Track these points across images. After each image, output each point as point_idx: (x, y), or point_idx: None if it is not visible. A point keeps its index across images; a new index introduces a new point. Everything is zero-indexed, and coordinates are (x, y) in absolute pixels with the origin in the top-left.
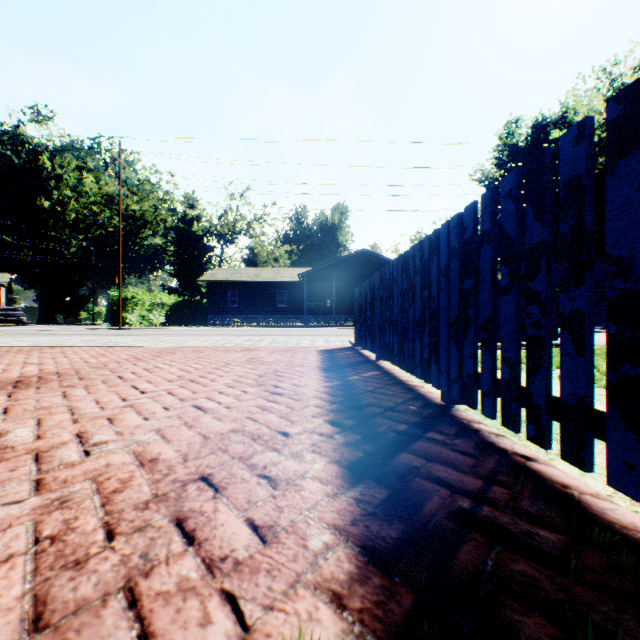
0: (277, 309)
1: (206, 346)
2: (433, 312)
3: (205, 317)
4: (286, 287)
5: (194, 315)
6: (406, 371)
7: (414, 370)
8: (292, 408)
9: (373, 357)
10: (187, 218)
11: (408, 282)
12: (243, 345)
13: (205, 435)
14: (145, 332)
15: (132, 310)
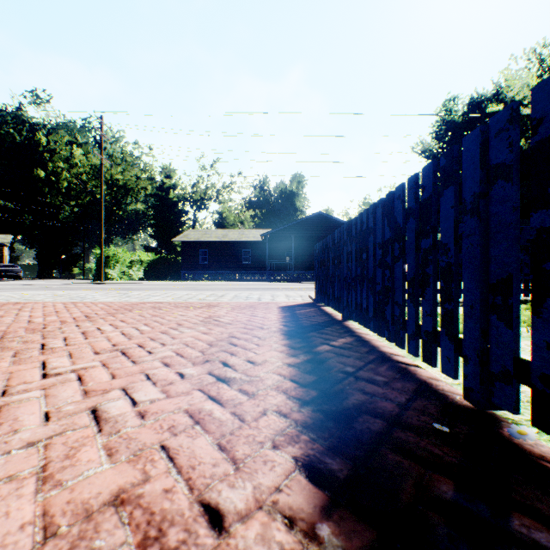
0: (242, 265)
1: (168, 302)
2: (445, 267)
3: (179, 272)
4: (250, 246)
5: (170, 271)
6: (389, 341)
7: (403, 342)
8: (241, 418)
9: (338, 316)
10: (164, 186)
11: (392, 230)
12: (205, 300)
13: (51, 521)
14: (121, 286)
15: (114, 266)
